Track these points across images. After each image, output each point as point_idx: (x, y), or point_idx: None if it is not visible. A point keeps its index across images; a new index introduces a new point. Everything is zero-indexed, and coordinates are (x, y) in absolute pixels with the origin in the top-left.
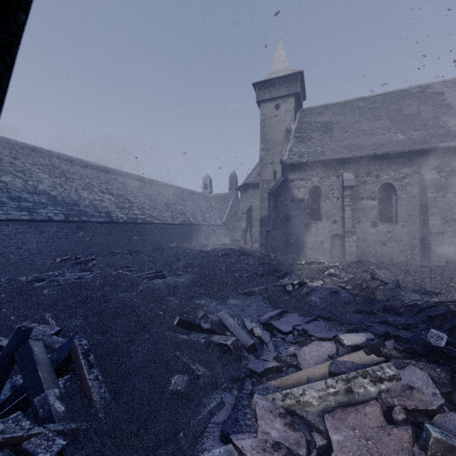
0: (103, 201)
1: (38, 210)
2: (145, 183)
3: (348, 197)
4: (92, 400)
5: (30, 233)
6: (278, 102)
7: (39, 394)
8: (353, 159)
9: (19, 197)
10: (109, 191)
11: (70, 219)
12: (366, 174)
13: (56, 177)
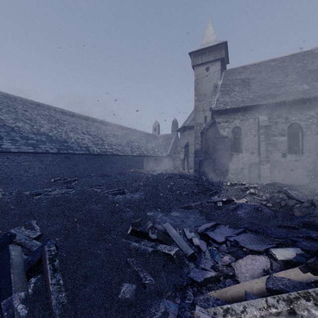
0: (84, 140)
1: (40, 145)
2: (113, 127)
3: (263, 134)
4: (51, 305)
5: (34, 161)
6: (208, 65)
7: (8, 296)
8: (267, 106)
9: (27, 137)
10: (88, 132)
11: (61, 151)
12: (277, 116)
13: (52, 123)
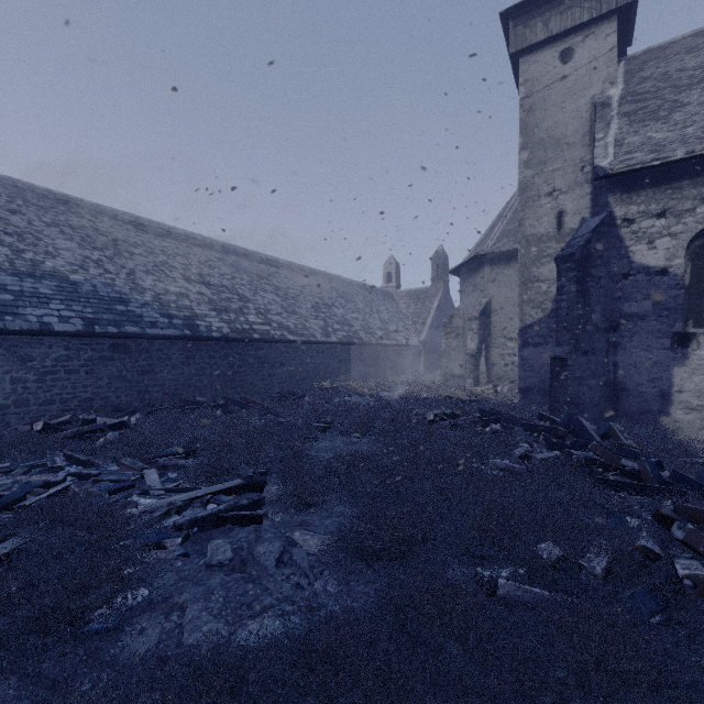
0: (185, 297)
1: (23, 309)
2: (279, 269)
3: None
4: None
5: None
6: (570, 42)
7: None
8: None
9: None
10: (203, 278)
11: (97, 329)
12: None
13: (95, 248)
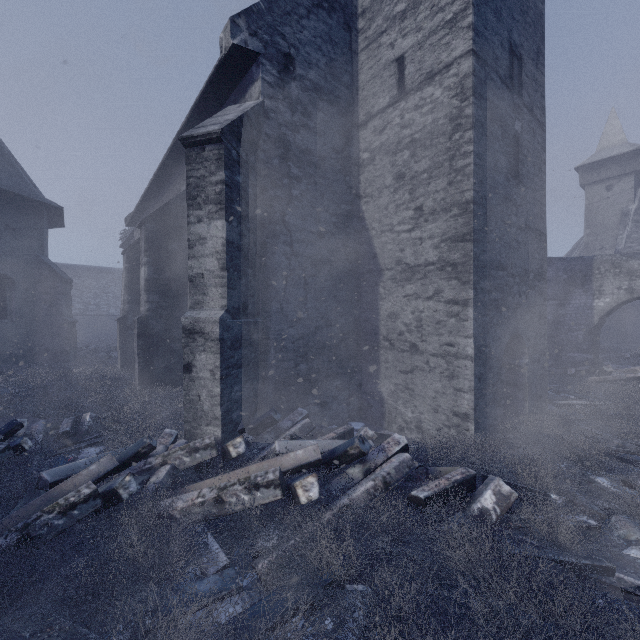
0: None
1: None
2: None
3: None
4: None
5: None
6: (610, 182)
7: None
8: None
9: None
10: None
11: None
12: None
13: None
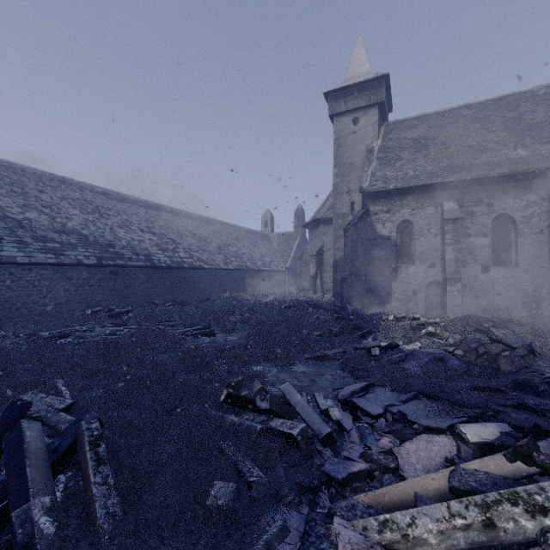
0: (143, 242)
1: (66, 252)
2: (193, 220)
3: (450, 232)
4: (94, 517)
5: (57, 279)
6: (357, 115)
7: (22, 503)
8: (457, 184)
9: (45, 237)
10: (150, 229)
11: (104, 262)
12: (474, 202)
13: (88, 213)
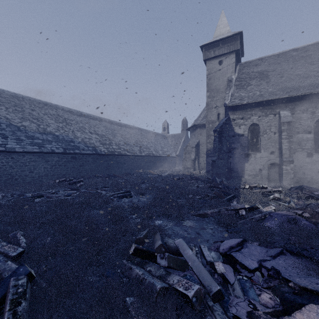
0: (91, 139)
1: (45, 145)
2: (121, 127)
3: (286, 131)
4: None
5: (40, 161)
6: (221, 58)
7: None
8: (289, 99)
9: (33, 136)
10: (96, 132)
11: (67, 151)
12: (302, 111)
13: (60, 122)
